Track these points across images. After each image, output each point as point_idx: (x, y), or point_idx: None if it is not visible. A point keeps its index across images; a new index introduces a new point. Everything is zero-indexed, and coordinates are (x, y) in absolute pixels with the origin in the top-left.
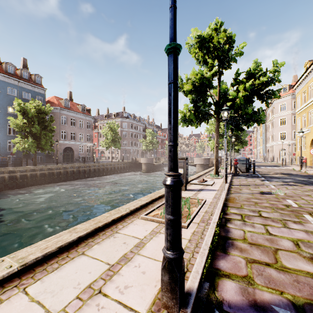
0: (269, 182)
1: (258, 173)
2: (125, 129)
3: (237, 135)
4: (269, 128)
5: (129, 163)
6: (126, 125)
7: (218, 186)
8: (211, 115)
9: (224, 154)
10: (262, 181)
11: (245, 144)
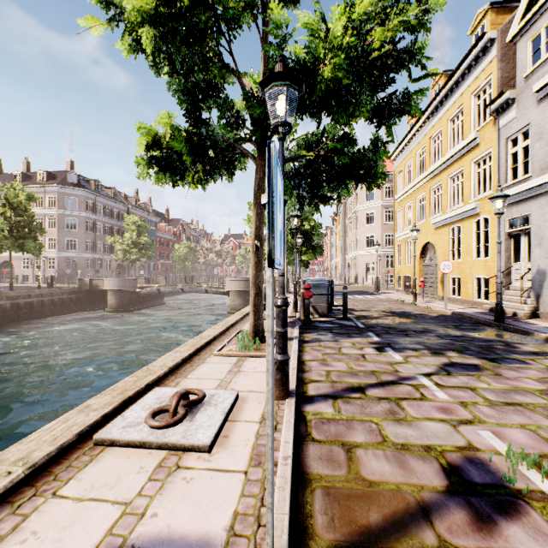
0: (400, 355)
1: (353, 316)
2: (74, 213)
3: (306, 234)
4: (350, 229)
5: (71, 292)
6: (77, 203)
7: (247, 442)
8: (241, 150)
9: (270, 282)
10: (382, 351)
11: (319, 252)
